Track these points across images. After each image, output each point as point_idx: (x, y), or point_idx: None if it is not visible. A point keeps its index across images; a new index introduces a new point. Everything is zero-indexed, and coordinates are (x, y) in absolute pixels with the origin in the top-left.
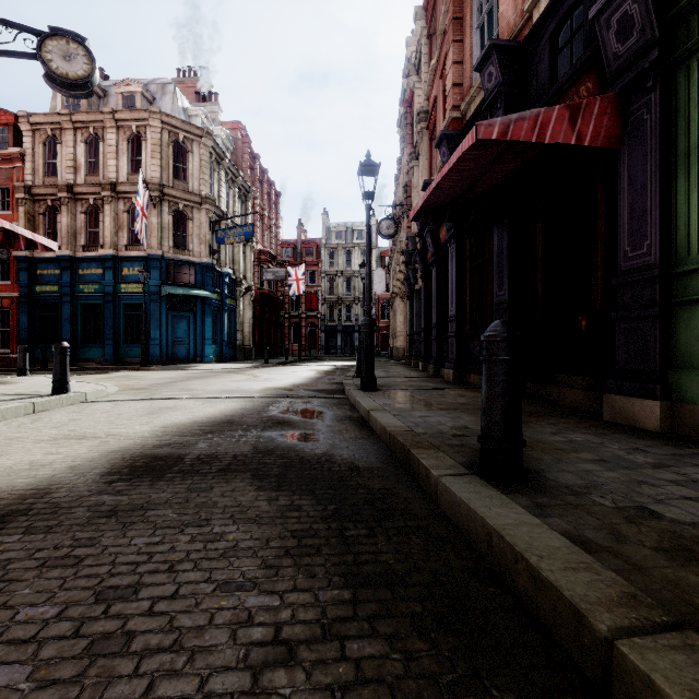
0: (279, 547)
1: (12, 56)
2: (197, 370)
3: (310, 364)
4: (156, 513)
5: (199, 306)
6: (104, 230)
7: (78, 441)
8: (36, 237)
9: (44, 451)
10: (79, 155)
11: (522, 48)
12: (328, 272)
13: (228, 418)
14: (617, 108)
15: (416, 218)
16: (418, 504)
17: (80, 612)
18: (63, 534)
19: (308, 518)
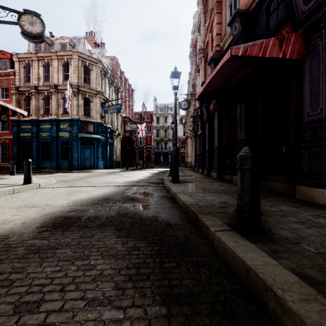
0: (125, 274)
1: (6, 23)
2: (94, 172)
3: (148, 169)
4: (61, 251)
5: (95, 142)
6: (51, 107)
7: (30, 208)
8: (16, 109)
9: (12, 214)
10: (40, 72)
11: (252, 13)
12: (156, 126)
13: (106, 197)
14: (303, 39)
15: (199, 98)
16: (203, 246)
17: (2, 321)
18: (7, 264)
19: (143, 255)
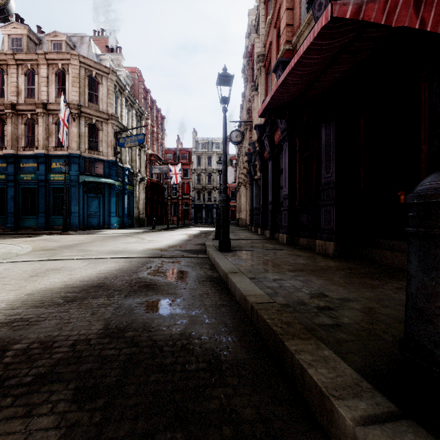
0: None
1: None
2: (103, 234)
3: (184, 229)
4: None
5: (106, 190)
6: (38, 136)
7: None
8: None
9: None
10: (20, 83)
11: None
12: (196, 169)
13: (100, 281)
14: None
15: (263, 115)
16: None
17: None
18: None
19: None
